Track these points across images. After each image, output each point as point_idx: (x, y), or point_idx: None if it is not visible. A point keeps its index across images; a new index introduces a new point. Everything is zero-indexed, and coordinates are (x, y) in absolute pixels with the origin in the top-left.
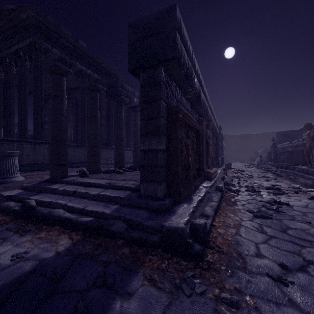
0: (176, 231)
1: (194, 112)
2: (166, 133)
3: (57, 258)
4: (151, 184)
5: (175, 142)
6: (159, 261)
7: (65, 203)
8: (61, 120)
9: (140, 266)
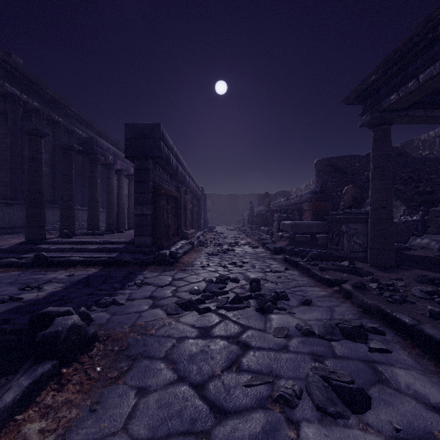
0: (162, 254)
1: (173, 181)
2: (153, 203)
3: (97, 273)
4: (143, 237)
5: (159, 209)
6: (154, 267)
7: (69, 255)
8: (40, 182)
9: (145, 270)
